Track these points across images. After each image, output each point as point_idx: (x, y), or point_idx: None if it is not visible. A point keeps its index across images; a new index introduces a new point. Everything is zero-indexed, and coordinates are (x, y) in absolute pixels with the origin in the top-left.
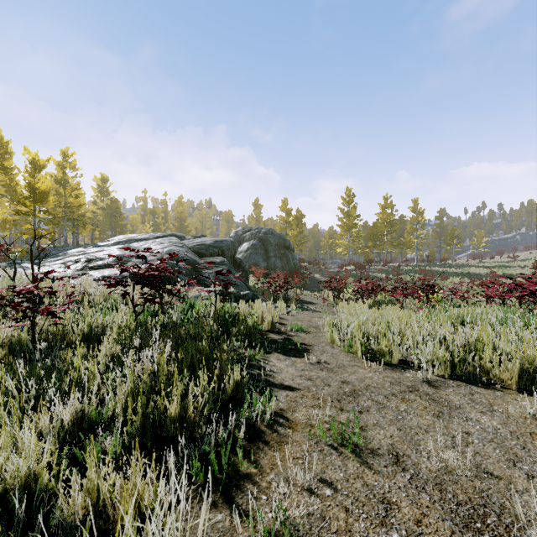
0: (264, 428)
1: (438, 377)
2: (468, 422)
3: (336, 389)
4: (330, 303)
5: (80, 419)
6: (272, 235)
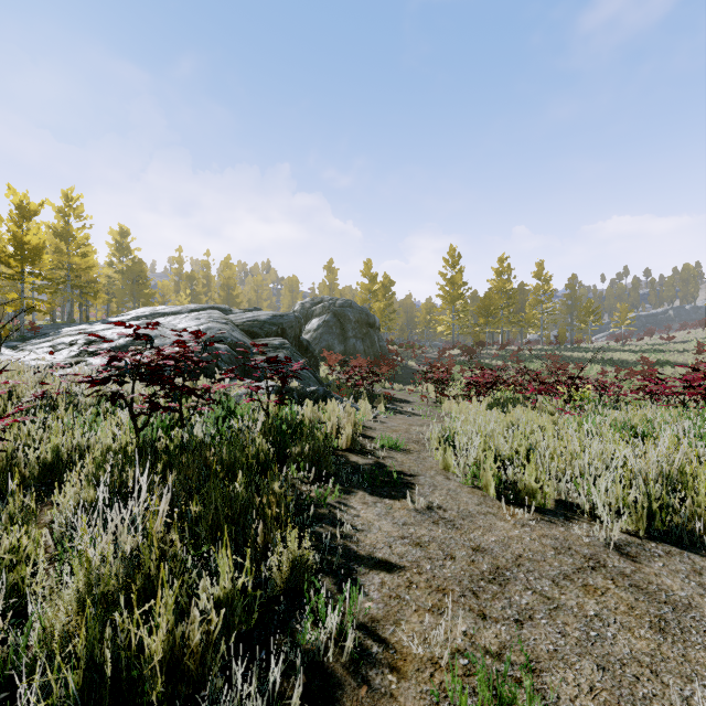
0: (342, 672)
1: (628, 535)
2: None
3: (467, 566)
4: (431, 401)
5: None
6: (351, 308)
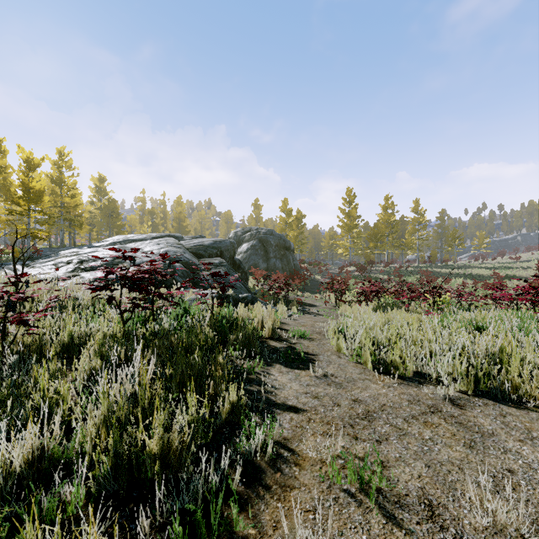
0: (265, 465)
1: (460, 393)
2: (507, 455)
3: (348, 410)
4: (332, 305)
5: (39, 457)
6: (272, 235)
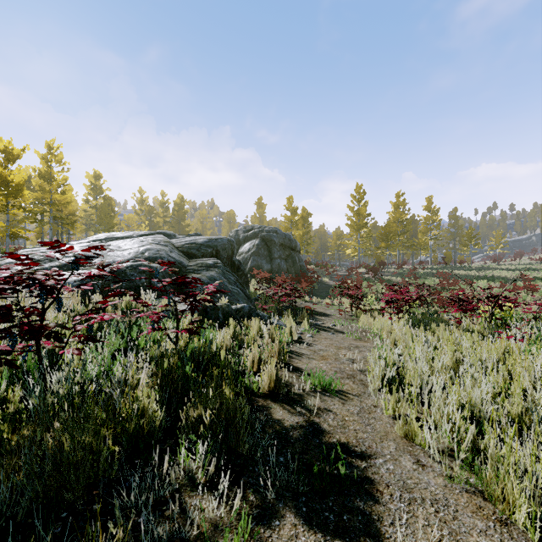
0: None
1: None
2: None
3: None
4: (347, 314)
5: None
6: (276, 234)
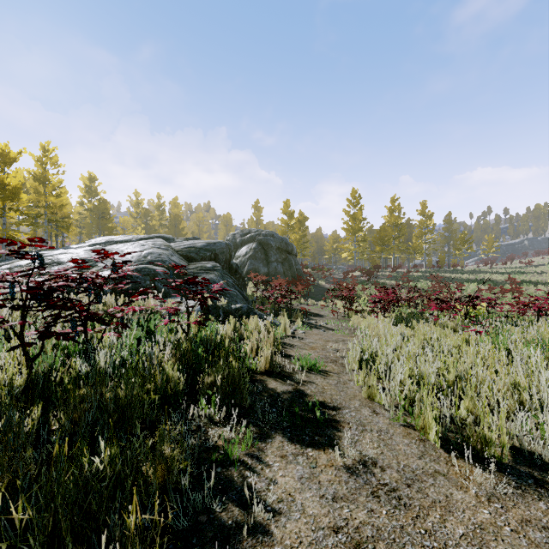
0: None
1: None
2: None
3: None
4: (340, 315)
5: None
6: (273, 238)
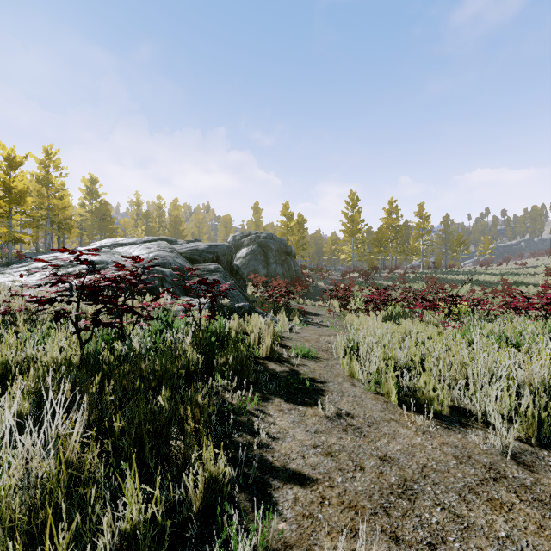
0: None
1: (520, 442)
2: None
3: (376, 479)
4: (336, 314)
5: None
6: (272, 240)
